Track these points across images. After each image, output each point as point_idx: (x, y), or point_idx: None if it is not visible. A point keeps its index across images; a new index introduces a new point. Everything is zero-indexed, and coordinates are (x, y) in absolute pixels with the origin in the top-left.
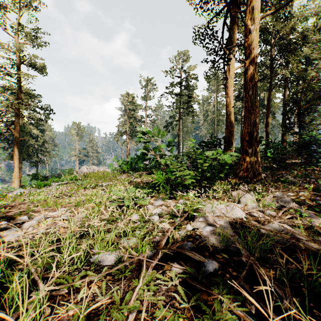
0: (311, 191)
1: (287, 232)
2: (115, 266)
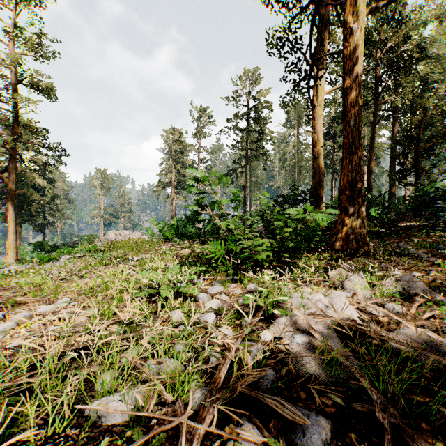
0: (445, 270)
1: (435, 346)
2: (128, 427)
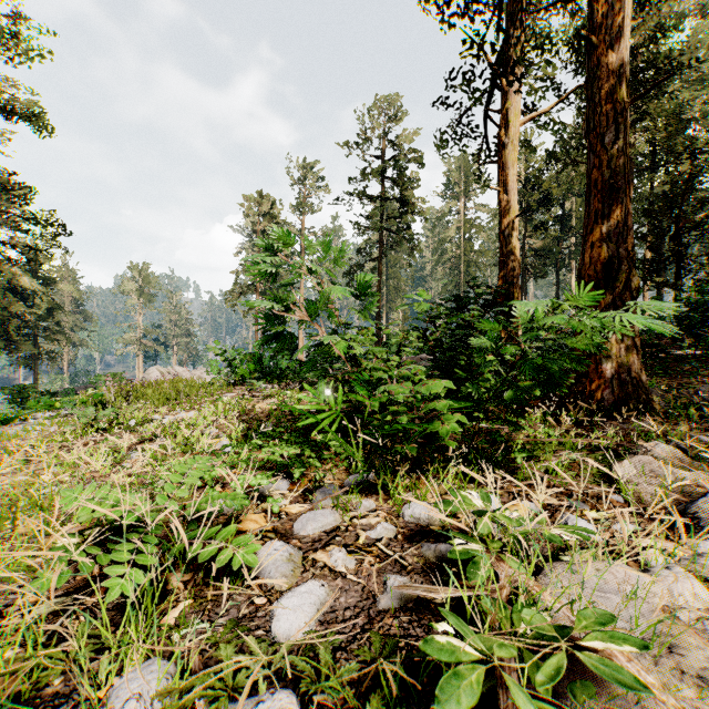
0: None
1: None
2: None
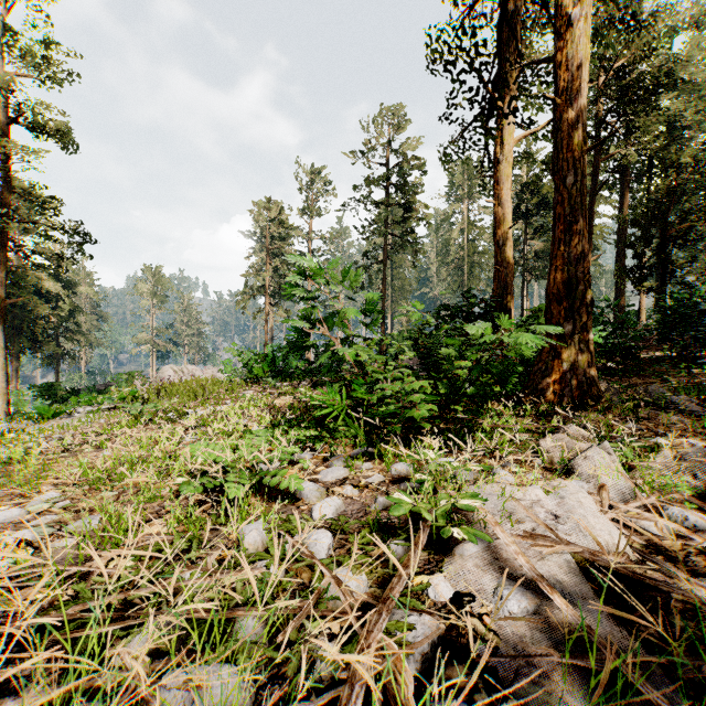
0: None
1: None
2: None
